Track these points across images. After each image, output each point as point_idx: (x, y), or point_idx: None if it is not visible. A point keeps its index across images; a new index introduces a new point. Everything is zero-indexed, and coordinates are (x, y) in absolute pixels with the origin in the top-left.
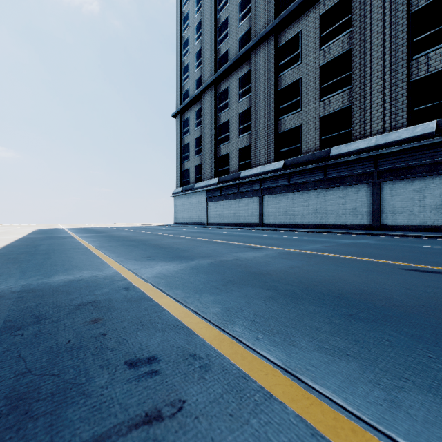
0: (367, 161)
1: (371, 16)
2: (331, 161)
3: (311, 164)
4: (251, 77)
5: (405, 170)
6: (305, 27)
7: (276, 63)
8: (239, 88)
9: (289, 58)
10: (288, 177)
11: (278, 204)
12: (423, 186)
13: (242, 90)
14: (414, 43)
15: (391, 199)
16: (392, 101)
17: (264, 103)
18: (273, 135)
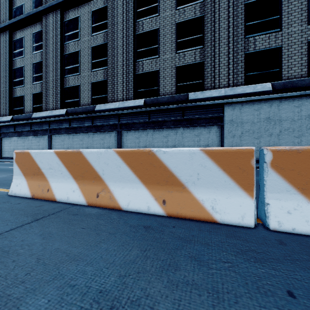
0: (115, 117)
1: (117, 26)
2: (94, 114)
3: (83, 114)
4: (42, 36)
5: (132, 125)
6: (82, 15)
7: (62, 32)
8: (33, 41)
9: (71, 32)
10: (69, 122)
11: (63, 142)
12: (139, 135)
13: (35, 44)
14: (137, 52)
15: (126, 141)
16: (127, 83)
17: (53, 61)
18: (60, 87)
